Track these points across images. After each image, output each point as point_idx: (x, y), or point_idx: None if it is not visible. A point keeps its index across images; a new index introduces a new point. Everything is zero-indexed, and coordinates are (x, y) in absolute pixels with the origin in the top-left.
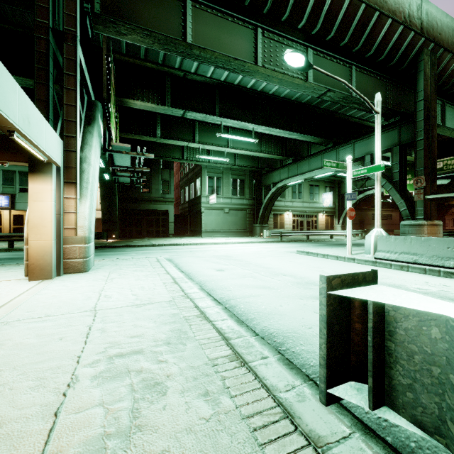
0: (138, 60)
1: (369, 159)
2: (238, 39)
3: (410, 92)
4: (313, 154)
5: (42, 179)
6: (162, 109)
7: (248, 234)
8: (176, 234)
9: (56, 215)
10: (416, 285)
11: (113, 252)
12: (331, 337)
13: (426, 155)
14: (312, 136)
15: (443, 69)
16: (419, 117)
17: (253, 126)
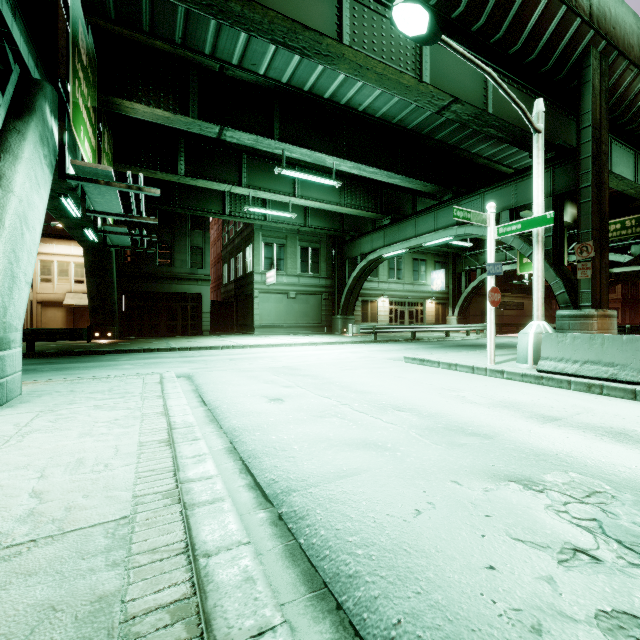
0: (139, 34)
1: (507, 217)
2: None
3: (566, 118)
4: (421, 211)
5: None
6: (182, 122)
7: (325, 330)
8: (216, 330)
9: None
10: None
11: (91, 363)
12: None
13: (595, 210)
14: (422, 181)
15: (615, 84)
16: (585, 152)
17: (334, 161)
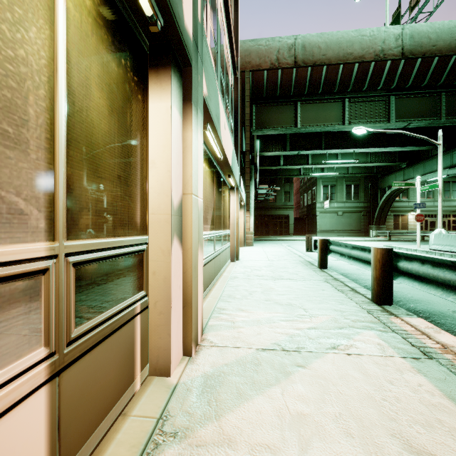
0: None
1: None
2: (330, 111)
3: None
4: (427, 158)
5: (241, 210)
6: (284, 153)
7: (363, 234)
8: (296, 234)
9: (244, 223)
10: None
11: (256, 242)
12: (307, 243)
13: None
14: (417, 146)
15: None
16: None
17: (354, 150)
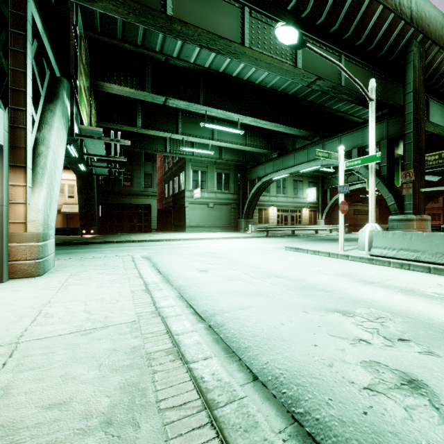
0: (115, 40)
1: (356, 152)
2: (224, 17)
3: (397, 85)
4: (298, 149)
5: None
6: (141, 95)
7: (233, 229)
8: (160, 229)
9: None
10: (431, 288)
11: (86, 250)
12: None
13: (415, 149)
14: (298, 129)
15: (430, 62)
16: (408, 109)
17: (239, 117)
